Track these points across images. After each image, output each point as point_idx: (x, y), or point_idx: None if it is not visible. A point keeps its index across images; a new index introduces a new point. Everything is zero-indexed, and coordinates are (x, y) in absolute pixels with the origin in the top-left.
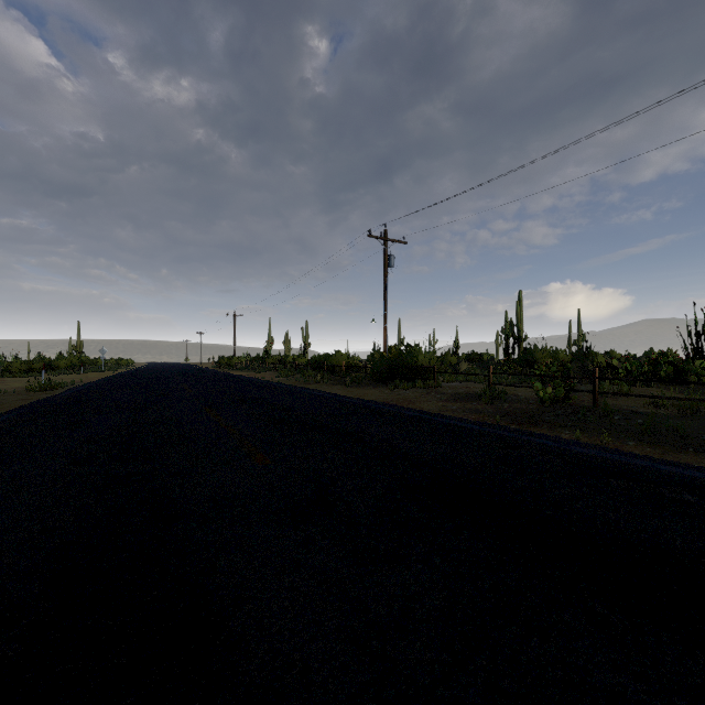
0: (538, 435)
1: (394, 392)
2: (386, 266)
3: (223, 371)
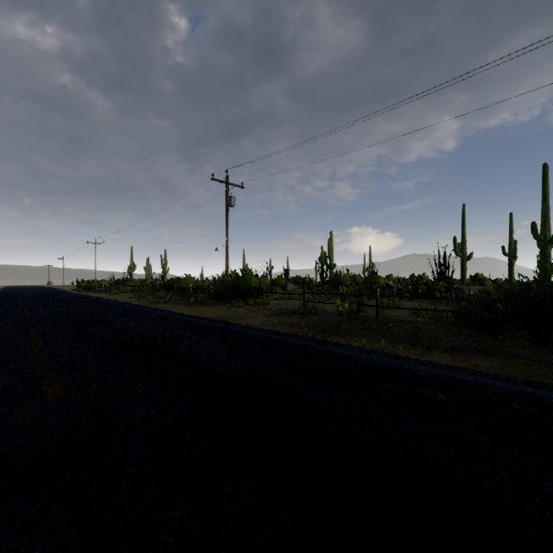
0: (334, 344)
1: (230, 310)
2: (227, 205)
3: (80, 294)
